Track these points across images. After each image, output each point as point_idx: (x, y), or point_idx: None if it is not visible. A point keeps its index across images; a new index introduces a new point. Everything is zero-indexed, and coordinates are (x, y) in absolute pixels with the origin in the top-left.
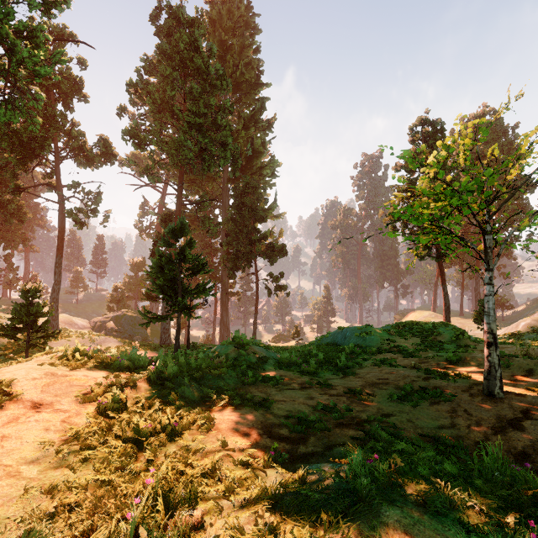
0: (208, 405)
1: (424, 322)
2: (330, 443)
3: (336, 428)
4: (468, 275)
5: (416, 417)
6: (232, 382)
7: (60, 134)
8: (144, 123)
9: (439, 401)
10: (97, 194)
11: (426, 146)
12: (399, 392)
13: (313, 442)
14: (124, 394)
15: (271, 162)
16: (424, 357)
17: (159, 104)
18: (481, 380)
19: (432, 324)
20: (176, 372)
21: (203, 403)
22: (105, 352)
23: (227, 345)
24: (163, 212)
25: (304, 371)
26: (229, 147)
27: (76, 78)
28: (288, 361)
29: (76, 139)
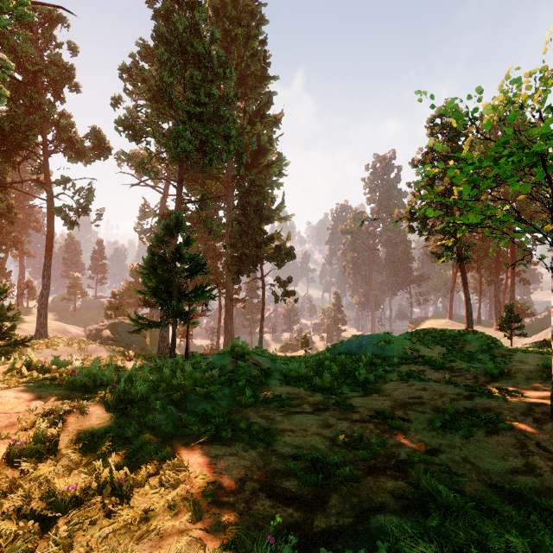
0: (186, 439)
1: (448, 329)
2: (363, 506)
3: (367, 476)
4: (486, 281)
5: (474, 454)
6: (225, 403)
7: (49, 126)
8: (141, 116)
9: (497, 429)
10: (88, 190)
11: (446, 139)
12: (440, 415)
13: (337, 505)
14: (56, 428)
15: (278, 160)
16: (456, 369)
17: (155, 92)
18: (537, 399)
19: (458, 331)
20: (145, 392)
21: (180, 437)
22: (83, 363)
23: (224, 355)
24: (162, 212)
25: (317, 387)
26: (232, 139)
27: (66, 65)
28: (297, 374)
29: (65, 131)
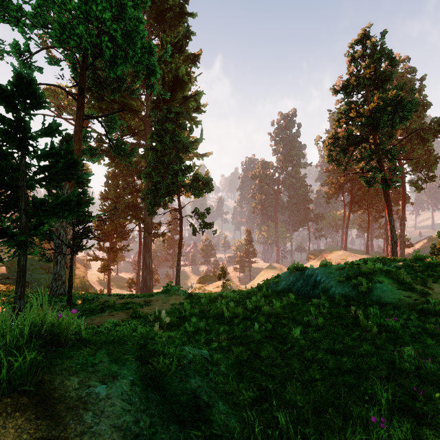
0: None
1: (413, 257)
2: None
3: None
4: (374, 217)
5: None
6: None
7: None
8: None
9: None
10: None
11: (370, 62)
12: None
13: None
14: None
15: (196, 93)
16: None
17: None
18: None
19: (432, 259)
20: None
21: None
22: None
23: None
24: (65, 133)
25: None
26: (139, 36)
27: None
28: None
29: None
